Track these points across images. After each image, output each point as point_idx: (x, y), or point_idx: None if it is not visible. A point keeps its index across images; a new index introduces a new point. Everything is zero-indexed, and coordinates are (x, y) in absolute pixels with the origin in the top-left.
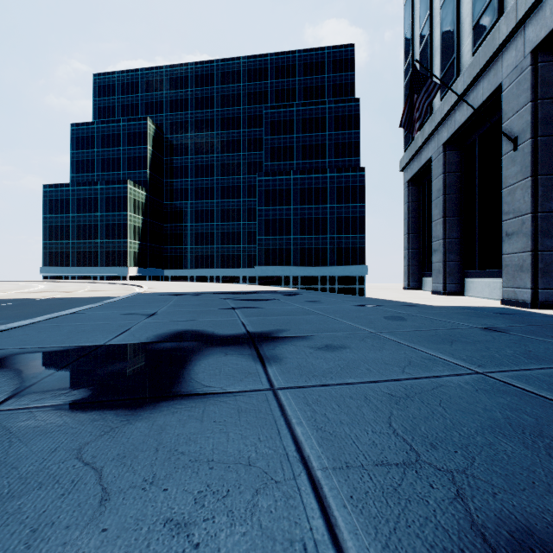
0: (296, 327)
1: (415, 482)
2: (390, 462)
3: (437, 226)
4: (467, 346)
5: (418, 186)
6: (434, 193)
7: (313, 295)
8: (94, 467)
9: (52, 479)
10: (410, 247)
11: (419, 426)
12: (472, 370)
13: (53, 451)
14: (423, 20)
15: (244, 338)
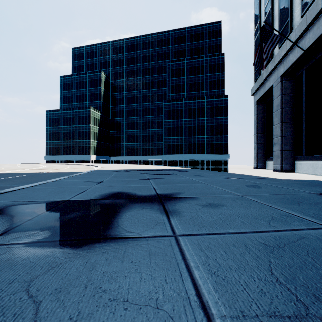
0: (188, 191)
1: None
2: (283, 314)
3: (276, 128)
4: (311, 206)
5: (263, 104)
6: (274, 107)
7: (197, 171)
8: (34, 301)
9: None
10: (258, 142)
11: (297, 275)
12: None
13: (10, 283)
14: None
15: (155, 197)
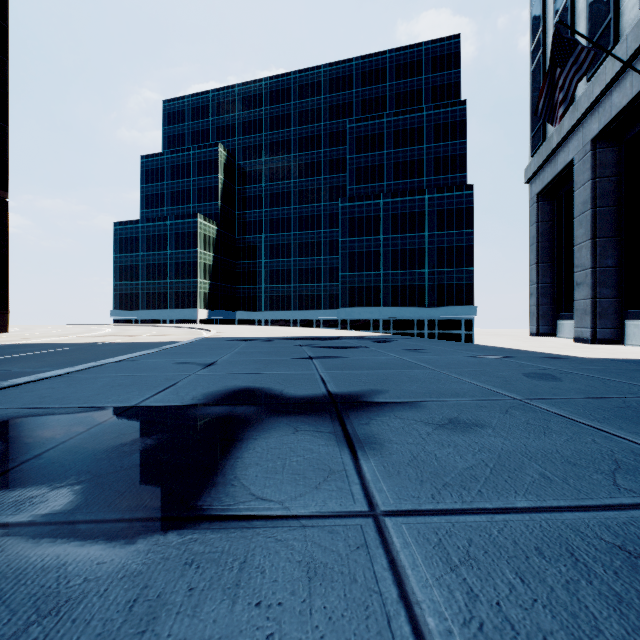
0: (397, 386)
1: None
2: None
3: (582, 251)
4: None
5: (551, 200)
6: (577, 207)
7: (411, 342)
8: None
9: None
10: (540, 281)
11: None
12: None
13: None
14: None
15: (324, 402)
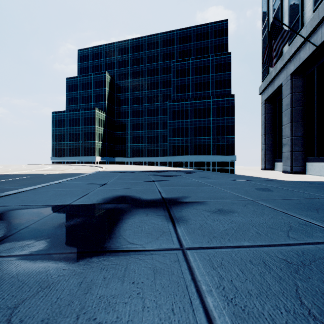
0: (195, 194)
1: None
2: None
3: (286, 128)
4: None
5: (271, 103)
6: (283, 107)
7: (203, 173)
8: None
9: None
10: (266, 143)
11: None
12: None
13: None
14: None
15: (160, 202)
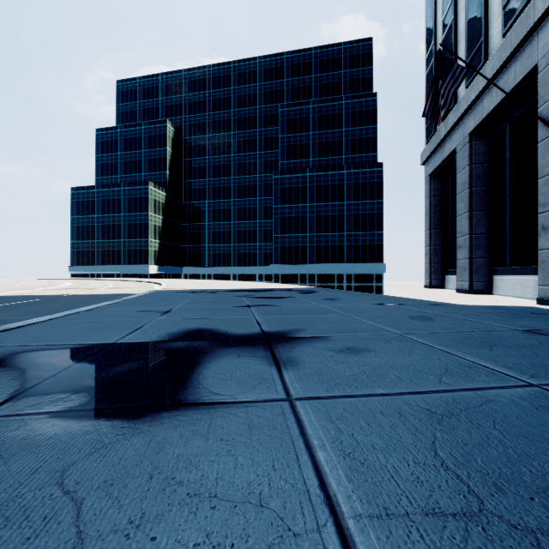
0: (314, 326)
1: (484, 547)
2: (445, 511)
3: (462, 221)
4: (511, 351)
5: (441, 179)
6: (458, 186)
7: (330, 293)
8: (73, 499)
9: (21, 513)
10: (432, 243)
11: (474, 457)
12: (524, 381)
13: (32, 473)
14: (447, 5)
15: (259, 338)
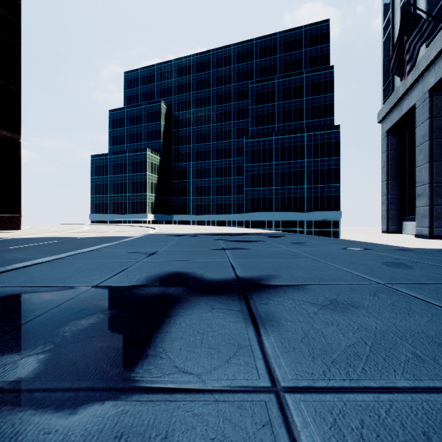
0: (288, 272)
1: None
2: None
3: (422, 171)
4: None
5: (398, 135)
6: (418, 139)
7: (296, 238)
8: None
9: None
10: (389, 193)
11: None
12: None
13: None
14: None
15: (233, 285)
